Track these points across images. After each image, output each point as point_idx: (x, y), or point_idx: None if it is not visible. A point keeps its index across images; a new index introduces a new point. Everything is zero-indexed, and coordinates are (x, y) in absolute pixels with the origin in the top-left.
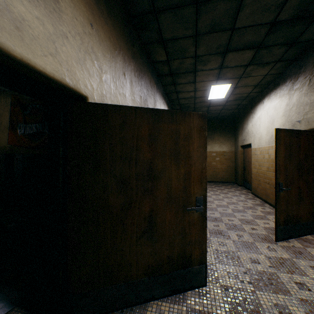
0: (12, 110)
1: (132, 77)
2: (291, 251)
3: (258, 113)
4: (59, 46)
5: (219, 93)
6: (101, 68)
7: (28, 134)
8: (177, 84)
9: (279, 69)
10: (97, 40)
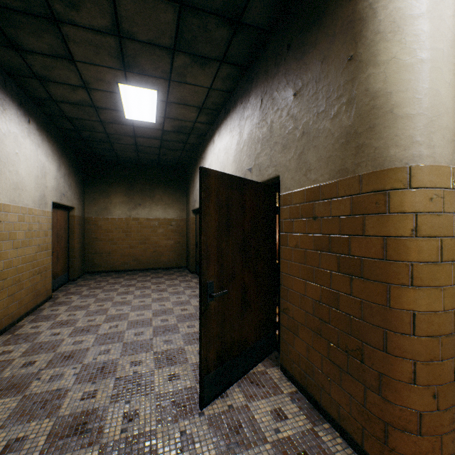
0: None
1: None
2: (222, 431)
3: (209, 158)
4: None
5: (143, 110)
6: None
7: None
8: (24, 49)
9: (227, 82)
10: None
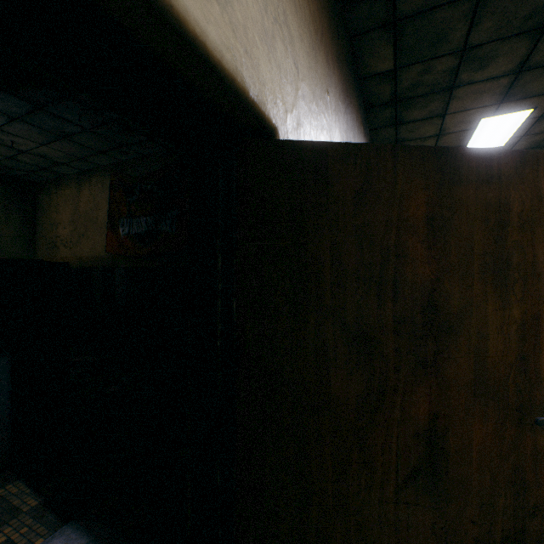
0: (112, 196)
1: (336, 101)
2: None
3: None
4: None
5: (495, 136)
6: (296, 68)
7: (134, 235)
8: (402, 123)
9: None
10: None
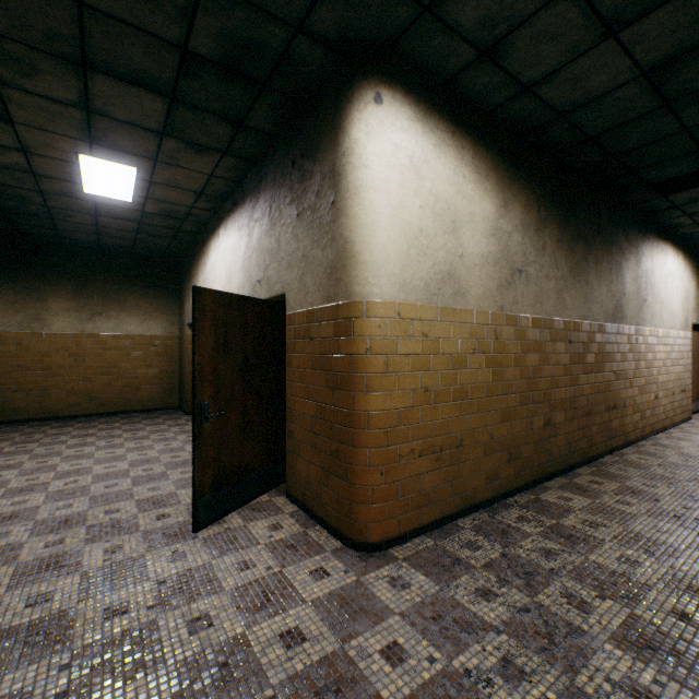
0: None
1: None
2: (217, 544)
3: (213, 255)
4: None
5: (114, 186)
6: None
7: None
8: None
9: (234, 172)
10: None
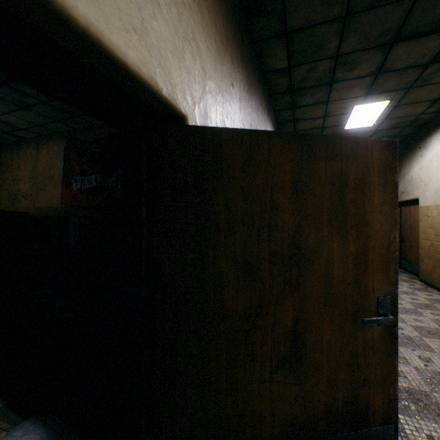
0: (66, 157)
1: (241, 92)
2: None
3: (435, 147)
4: (147, 17)
5: (365, 119)
6: (204, 71)
7: (85, 190)
8: (297, 106)
9: None
10: (200, 22)
